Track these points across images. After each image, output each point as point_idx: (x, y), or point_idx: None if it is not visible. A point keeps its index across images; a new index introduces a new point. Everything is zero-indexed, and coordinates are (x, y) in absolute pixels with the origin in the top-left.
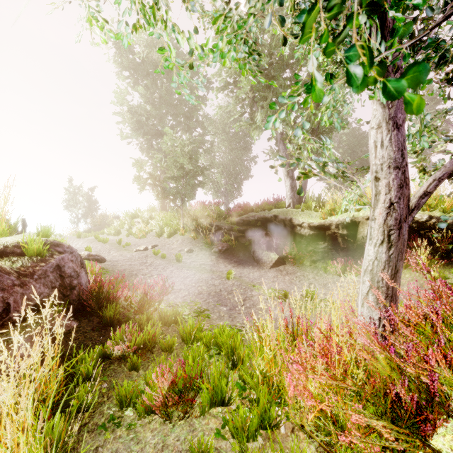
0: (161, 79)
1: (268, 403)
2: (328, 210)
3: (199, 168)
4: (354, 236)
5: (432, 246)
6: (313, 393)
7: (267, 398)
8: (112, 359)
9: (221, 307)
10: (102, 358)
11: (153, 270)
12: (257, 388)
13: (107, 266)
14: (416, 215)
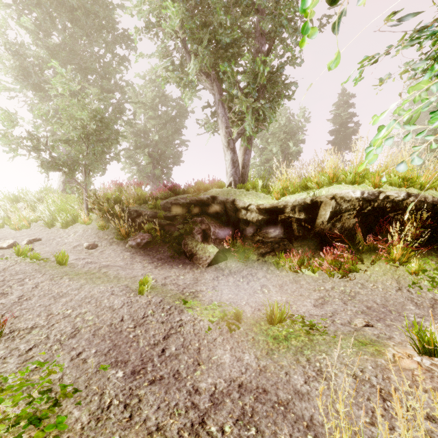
0: (62, 18)
1: None
2: (281, 189)
3: (109, 130)
4: (313, 220)
5: (412, 231)
6: None
7: None
8: None
9: (113, 370)
10: None
11: None
12: None
13: None
14: (392, 192)
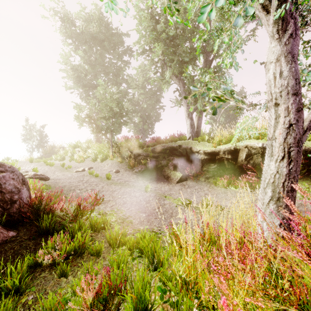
0: (96, 46)
1: (190, 309)
2: (217, 141)
3: (124, 110)
4: (236, 159)
5: None
6: (243, 310)
7: (189, 305)
8: (43, 267)
9: (141, 214)
10: (34, 266)
11: (88, 186)
12: (179, 294)
13: (50, 183)
14: None
